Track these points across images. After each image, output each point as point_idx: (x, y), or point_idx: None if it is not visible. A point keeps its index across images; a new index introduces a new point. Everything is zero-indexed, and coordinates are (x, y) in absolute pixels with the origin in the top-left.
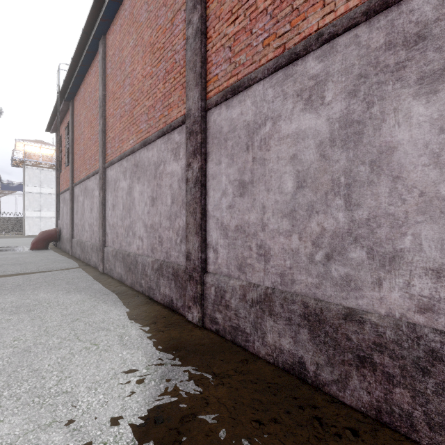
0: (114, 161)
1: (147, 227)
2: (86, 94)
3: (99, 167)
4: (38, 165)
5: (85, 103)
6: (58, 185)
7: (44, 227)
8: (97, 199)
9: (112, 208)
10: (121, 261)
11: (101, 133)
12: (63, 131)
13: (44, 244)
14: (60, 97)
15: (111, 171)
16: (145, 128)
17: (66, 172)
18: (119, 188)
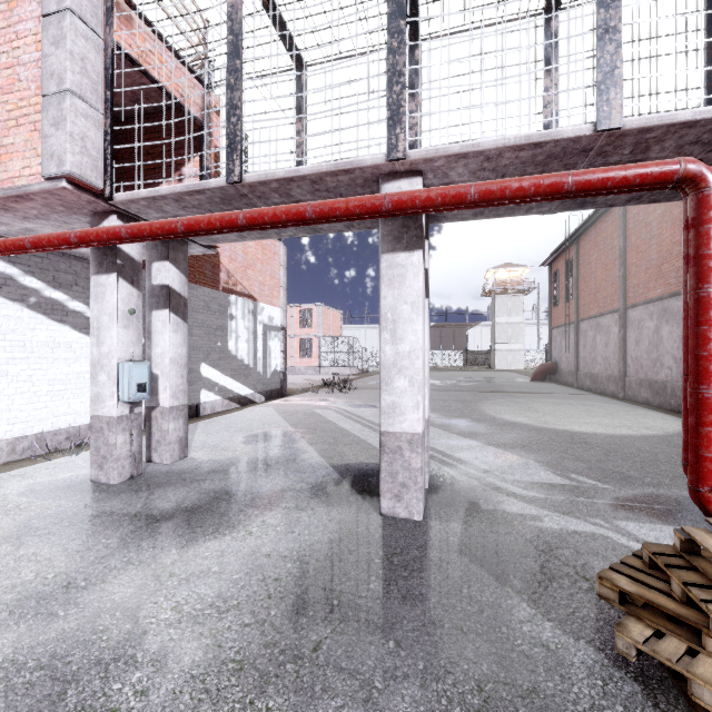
0: (638, 305)
1: (675, 359)
2: (598, 239)
3: (618, 308)
4: (506, 291)
5: (596, 246)
6: (568, 322)
7: (512, 362)
8: (615, 335)
9: (635, 344)
10: (646, 387)
11: (621, 279)
12: (561, 265)
13: (543, 376)
14: (566, 240)
15: (634, 312)
16: (674, 283)
17: (566, 307)
18: (644, 327)
